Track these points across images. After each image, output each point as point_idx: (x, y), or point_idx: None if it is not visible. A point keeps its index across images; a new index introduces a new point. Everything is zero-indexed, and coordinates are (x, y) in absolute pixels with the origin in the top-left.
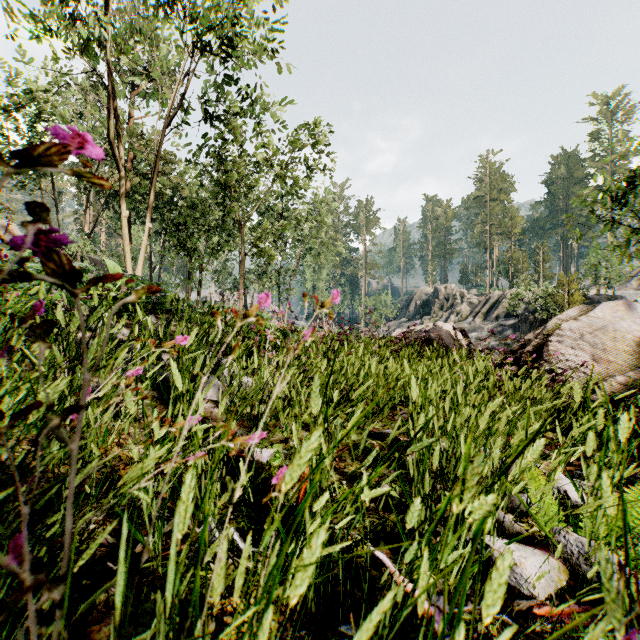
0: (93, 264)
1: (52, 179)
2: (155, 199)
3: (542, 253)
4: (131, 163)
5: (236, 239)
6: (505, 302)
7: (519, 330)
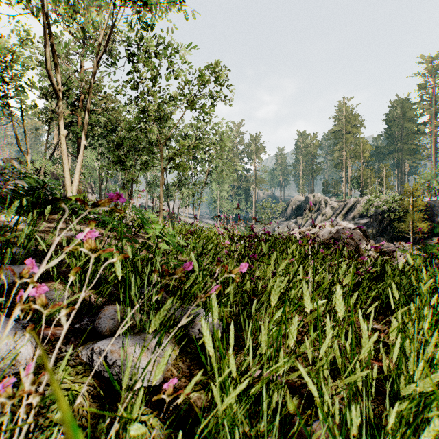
0: (53, 178)
1: (22, 114)
2: (99, 129)
3: (385, 171)
4: (82, 102)
5: (158, 157)
6: (361, 206)
7: (371, 227)
